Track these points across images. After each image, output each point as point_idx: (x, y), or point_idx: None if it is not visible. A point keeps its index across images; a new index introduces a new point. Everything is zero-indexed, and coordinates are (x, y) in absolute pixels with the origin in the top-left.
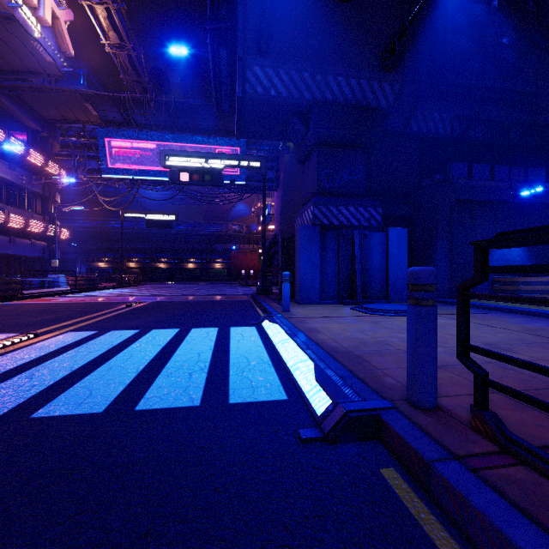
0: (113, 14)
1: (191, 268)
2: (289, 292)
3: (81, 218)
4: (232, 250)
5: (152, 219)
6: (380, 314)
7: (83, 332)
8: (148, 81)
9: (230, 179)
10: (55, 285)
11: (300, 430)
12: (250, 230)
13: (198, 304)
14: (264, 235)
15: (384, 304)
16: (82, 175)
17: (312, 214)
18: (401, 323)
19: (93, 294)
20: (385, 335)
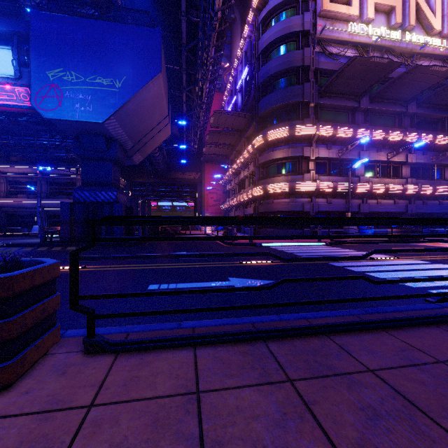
0: None
1: None
2: None
3: None
4: None
5: None
6: None
7: (422, 261)
8: None
9: None
10: None
11: (429, 298)
12: None
13: None
14: None
15: None
16: None
17: None
18: None
19: None
20: None
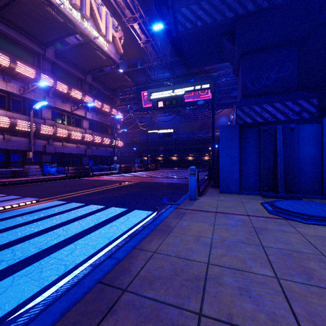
0: (142, 25)
1: (190, 159)
2: (194, 183)
3: (137, 135)
4: (215, 147)
5: (161, 132)
6: (284, 217)
7: (60, 201)
8: (163, 55)
9: (207, 102)
10: (115, 169)
11: None
12: None
13: (159, 185)
14: (213, 136)
15: (306, 203)
16: (131, 113)
17: (235, 115)
18: (294, 240)
19: (124, 175)
20: (232, 263)
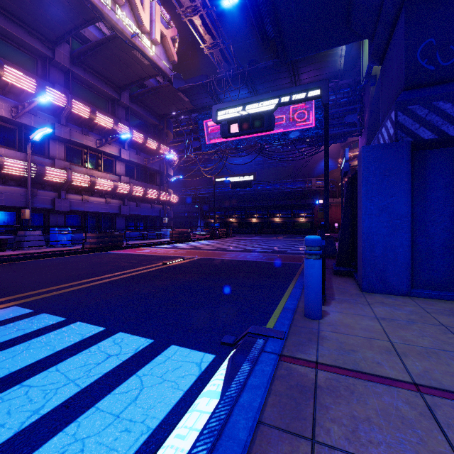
0: (205, 19)
1: (278, 222)
2: (319, 277)
3: (200, 187)
4: (316, 204)
5: (235, 181)
6: None
7: (19, 310)
8: (237, 67)
9: (305, 133)
10: (165, 236)
11: None
12: (334, 184)
13: (232, 266)
14: (326, 181)
15: None
16: (190, 153)
17: (393, 124)
18: None
19: (177, 246)
20: None
